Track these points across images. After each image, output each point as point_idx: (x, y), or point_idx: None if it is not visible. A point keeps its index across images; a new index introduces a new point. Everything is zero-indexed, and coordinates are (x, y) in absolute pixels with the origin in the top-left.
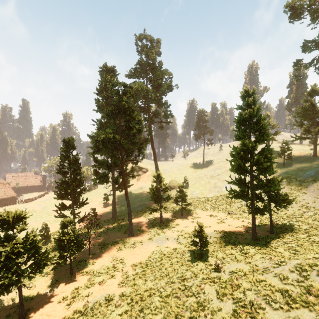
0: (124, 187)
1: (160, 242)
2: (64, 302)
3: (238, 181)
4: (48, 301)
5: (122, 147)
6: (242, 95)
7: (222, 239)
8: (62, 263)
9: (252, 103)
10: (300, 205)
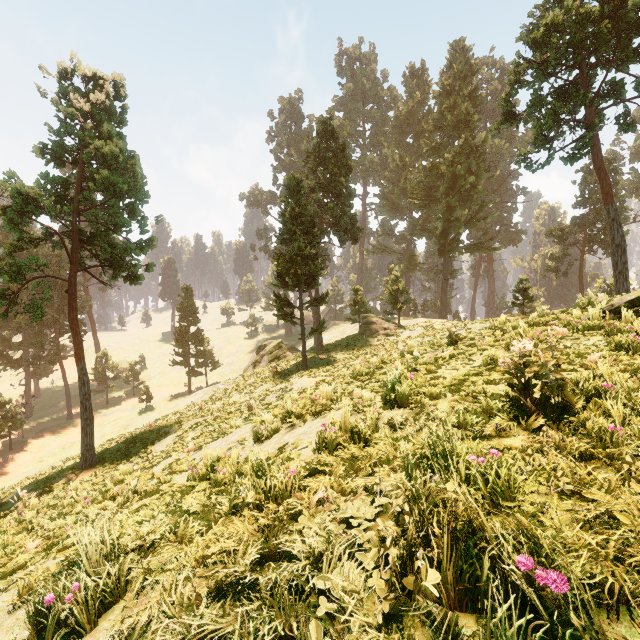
0: (61, 368)
1: (109, 415)
2: (22, 457)
3: (179, 353)
4: (3, 461)
5: (56, 324)
6: (183, 290)
7: (167, 398)
8: (6, 437)
9: (190, 296)
10: (240, 369)
